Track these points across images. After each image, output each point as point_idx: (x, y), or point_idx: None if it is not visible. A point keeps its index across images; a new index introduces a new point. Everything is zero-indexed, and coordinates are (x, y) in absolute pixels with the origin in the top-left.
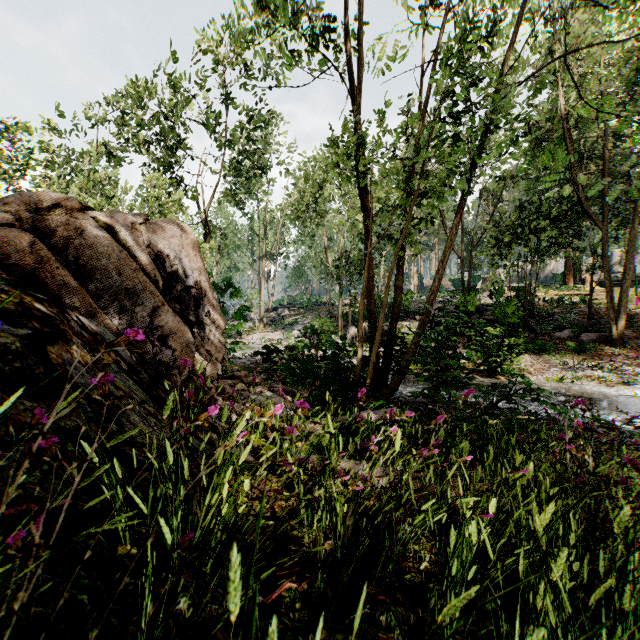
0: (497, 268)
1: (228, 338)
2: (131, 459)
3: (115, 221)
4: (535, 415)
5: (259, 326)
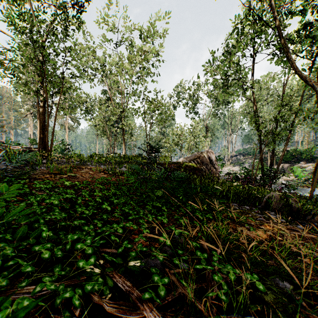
0: None
1: None
2: (214, 181)
3: (205, 154)
4: None
5: (227, 164)
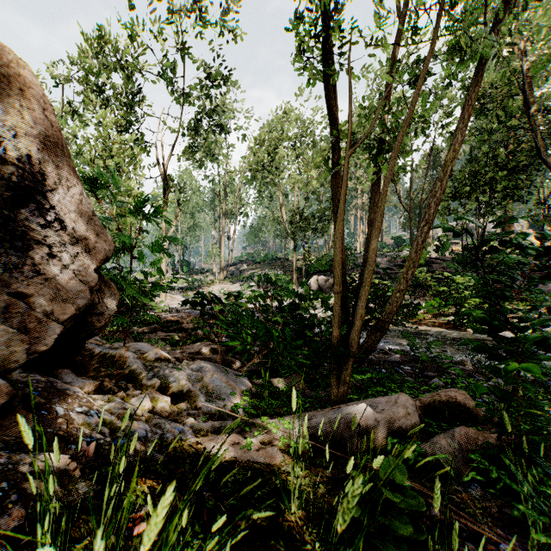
0: (447, 221)
1: (190, 290)
2: None
3: None
4: (545, 381)
5: (219, 279)
